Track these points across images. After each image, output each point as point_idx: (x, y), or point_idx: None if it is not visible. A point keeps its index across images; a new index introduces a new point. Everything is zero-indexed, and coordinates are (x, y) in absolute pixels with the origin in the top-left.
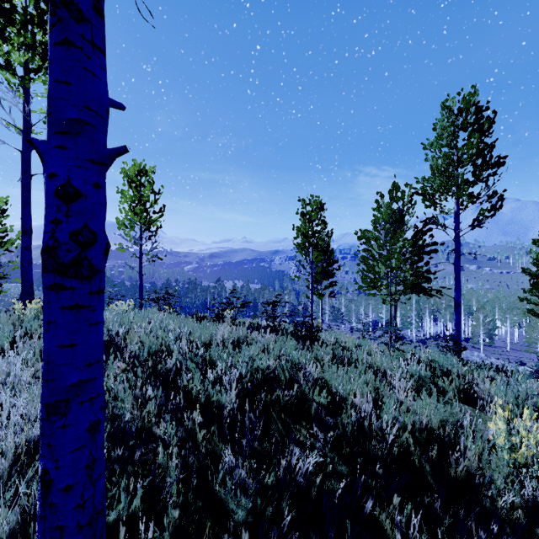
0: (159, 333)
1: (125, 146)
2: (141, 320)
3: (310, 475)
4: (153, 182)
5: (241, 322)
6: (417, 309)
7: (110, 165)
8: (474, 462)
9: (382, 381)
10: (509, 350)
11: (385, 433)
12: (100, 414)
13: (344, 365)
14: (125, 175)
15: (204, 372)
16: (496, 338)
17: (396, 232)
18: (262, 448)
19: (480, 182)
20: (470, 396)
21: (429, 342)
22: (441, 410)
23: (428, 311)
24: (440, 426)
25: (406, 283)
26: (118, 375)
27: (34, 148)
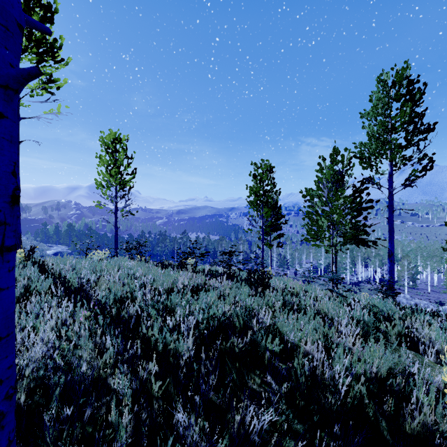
0: (126, 281)
1: (37, 66)
2: (113, 268)
3: (265, 433)
4: (127, 148)
5: (201, 269)
6: (351, 257)
7: (20, 91)
8: (430, 417)
9: (330, 327)
10: (429, 292)
11: (336, 381)
12: (4, 405)
13: (294, 310)
14: (102, 142)
15: (165, 317)
16: (418, 281)
17: (337, 191)
18: (217, 398)
19: (411, 146)
20: (410, 340)
21: (361, 284)
22: (389, 358)
23: (360, 258)
24: (389, 373)
25: (347, 235)
26: (81, 322)
27: (22, 118)
